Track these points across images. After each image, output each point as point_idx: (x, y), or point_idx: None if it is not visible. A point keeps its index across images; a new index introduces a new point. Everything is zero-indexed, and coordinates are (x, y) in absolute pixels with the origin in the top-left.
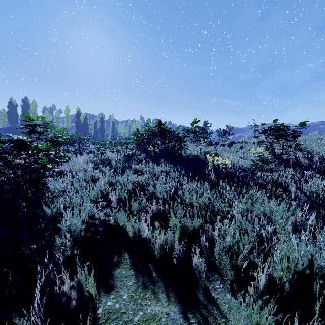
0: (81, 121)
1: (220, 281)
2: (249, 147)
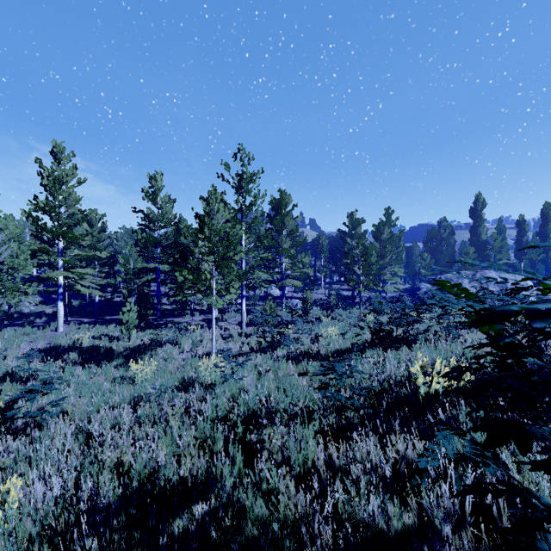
0: None
1: None
2: None
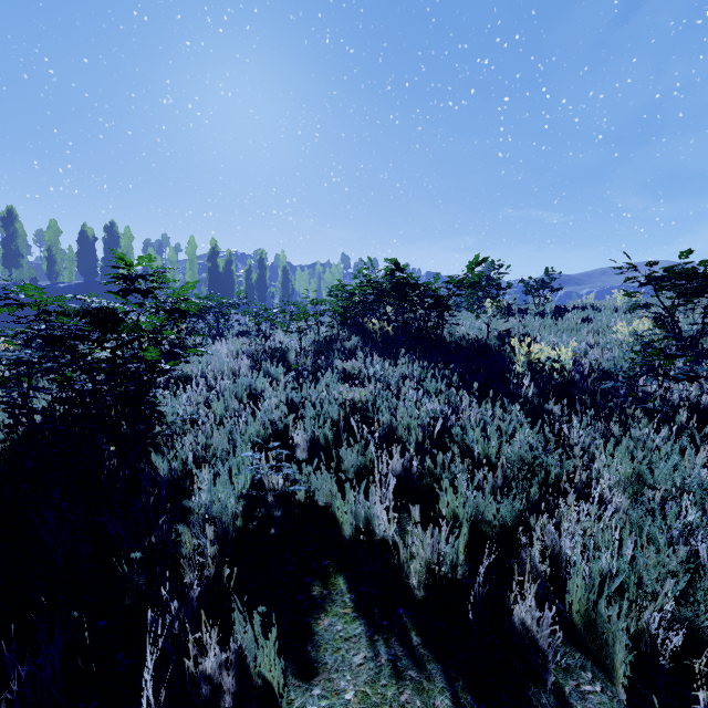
0: (219, 268)
1: (590, 671)
2: (605, 319)
